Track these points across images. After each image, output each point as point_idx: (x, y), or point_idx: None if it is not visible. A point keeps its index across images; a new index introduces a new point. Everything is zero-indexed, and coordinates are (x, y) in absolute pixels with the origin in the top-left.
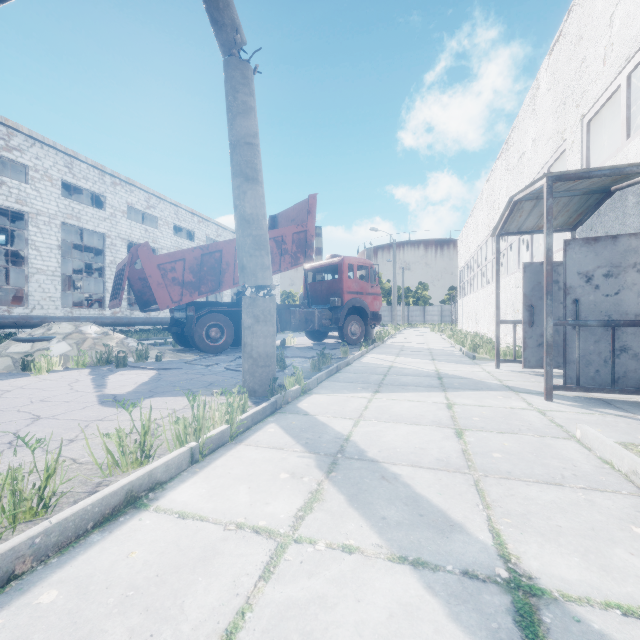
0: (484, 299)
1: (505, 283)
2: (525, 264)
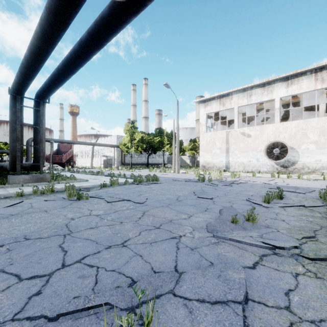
0: (89, 160)
1: (95, 159)
2: (103, 159)
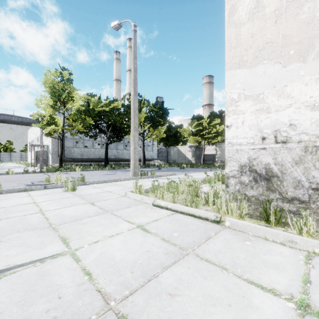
0: None
1: None
2: (35, 151)
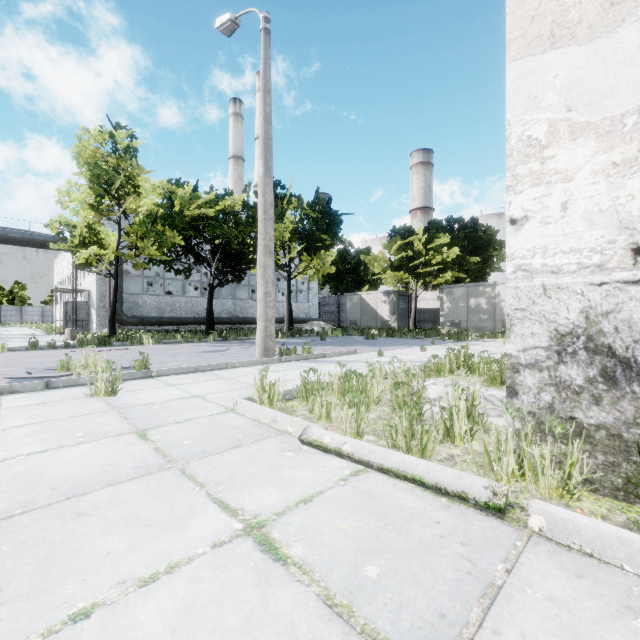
0: None
1: None
2: (64, 303)
